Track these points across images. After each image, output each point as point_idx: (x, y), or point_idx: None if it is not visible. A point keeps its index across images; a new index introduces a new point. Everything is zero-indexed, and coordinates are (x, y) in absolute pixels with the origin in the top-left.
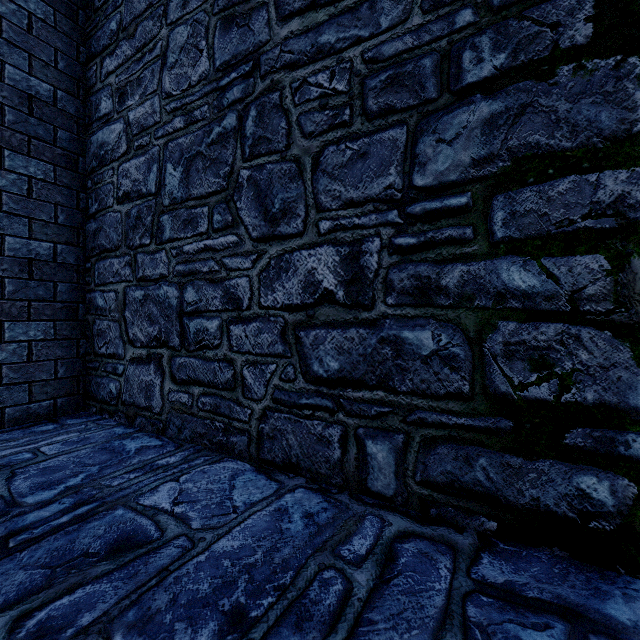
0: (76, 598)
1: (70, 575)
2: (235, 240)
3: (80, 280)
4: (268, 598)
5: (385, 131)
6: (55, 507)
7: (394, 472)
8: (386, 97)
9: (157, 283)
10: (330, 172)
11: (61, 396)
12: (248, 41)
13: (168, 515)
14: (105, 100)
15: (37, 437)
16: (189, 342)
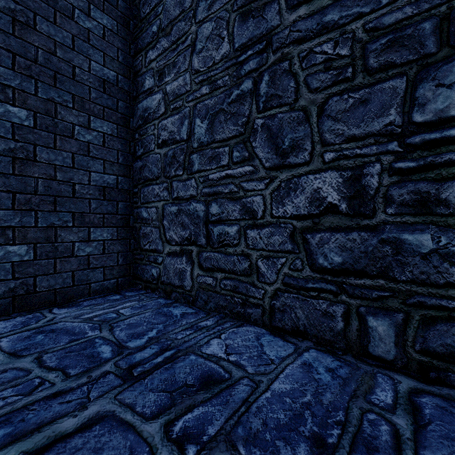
0: (196, 415)
1: (184, 398)
2: (251, 169)
3: (131, 200)
4: (334, 430)
5: (385, 82)
6: (149, 351)
7: (394, 342)
8: (386, 56)
9: (188, 201)
10: (334, 116)
11: (120, 277)
12: (262, 27)
13: (227, 362)
14: (148, 79)
15: (113, 303)
16: (213, 242)
